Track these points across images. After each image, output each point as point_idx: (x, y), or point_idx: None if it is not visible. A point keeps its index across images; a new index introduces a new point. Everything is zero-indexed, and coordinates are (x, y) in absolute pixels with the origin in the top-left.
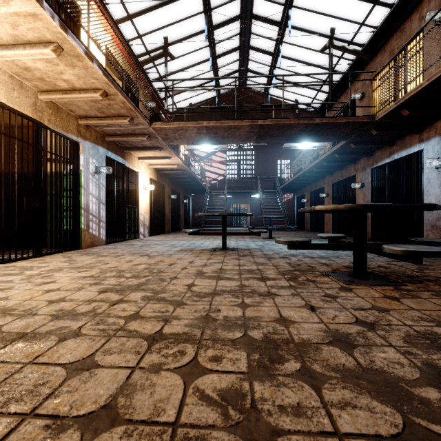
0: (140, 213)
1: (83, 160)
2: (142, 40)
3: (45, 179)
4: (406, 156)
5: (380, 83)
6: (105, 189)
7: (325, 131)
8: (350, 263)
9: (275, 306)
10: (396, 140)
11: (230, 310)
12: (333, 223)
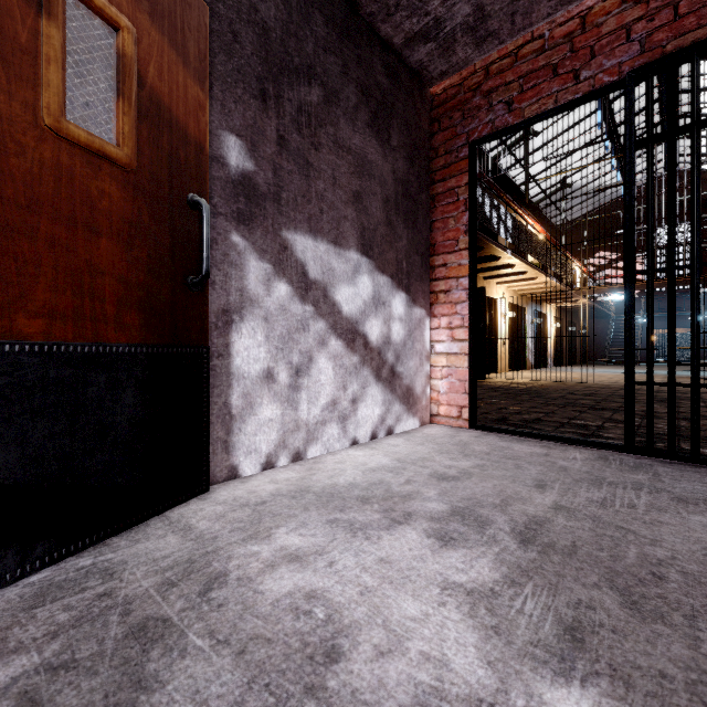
0: (548, 347)
1: (527, 317)
2: (539, 187)
3: None
4: None
5: None
6: (534, 333)
7: None
8: None
9: None
10: None
11: None
12: None
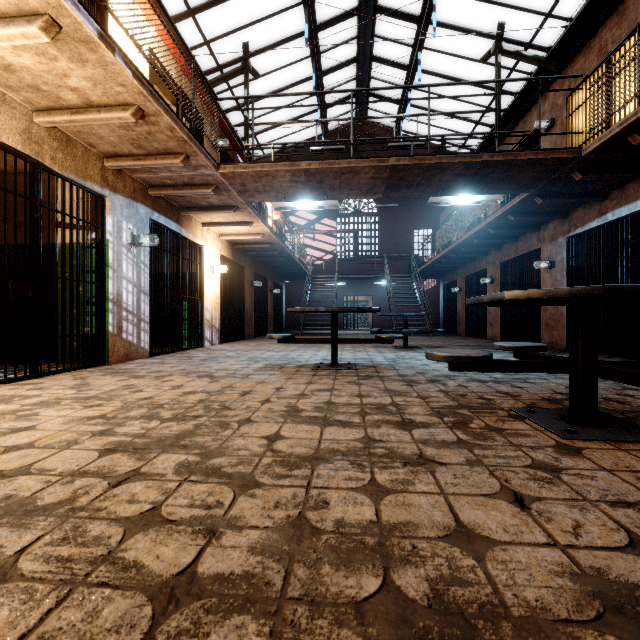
0: (206, 308)
1: (111, 224)
2: (210, 49)
3: (53, 255)
4: (628, 215)
5: (582, 101)
6: (149, 271)
7: (497, 175)
8: (551, 393)
9: (441, 494)
10: (610, 191)
11: (348, 503)
12: (501, 324)
